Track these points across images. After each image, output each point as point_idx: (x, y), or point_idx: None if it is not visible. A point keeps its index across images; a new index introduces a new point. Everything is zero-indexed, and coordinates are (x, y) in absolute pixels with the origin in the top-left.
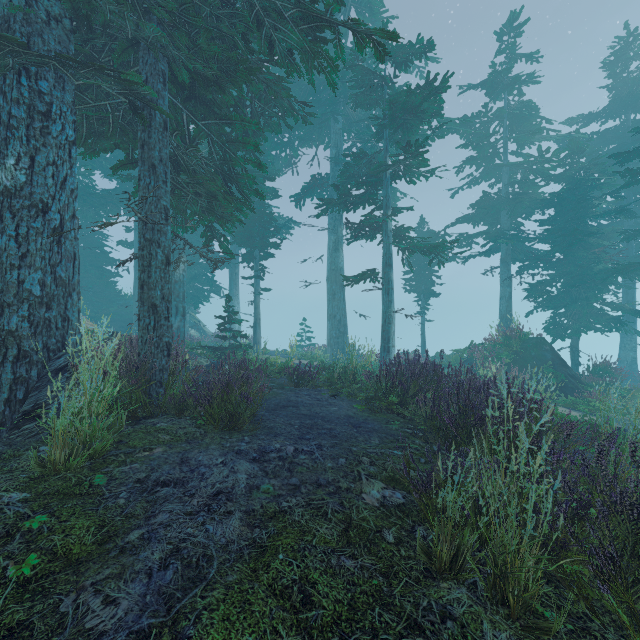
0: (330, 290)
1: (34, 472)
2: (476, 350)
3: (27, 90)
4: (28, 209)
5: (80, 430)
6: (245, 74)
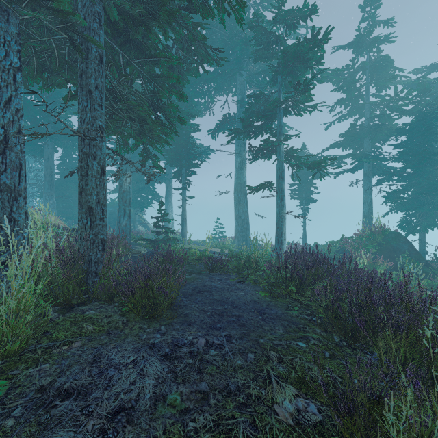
0: (237, 197)
1: None
2: (347, 242)
3: None
4: None
5: None
6: (166, 13)
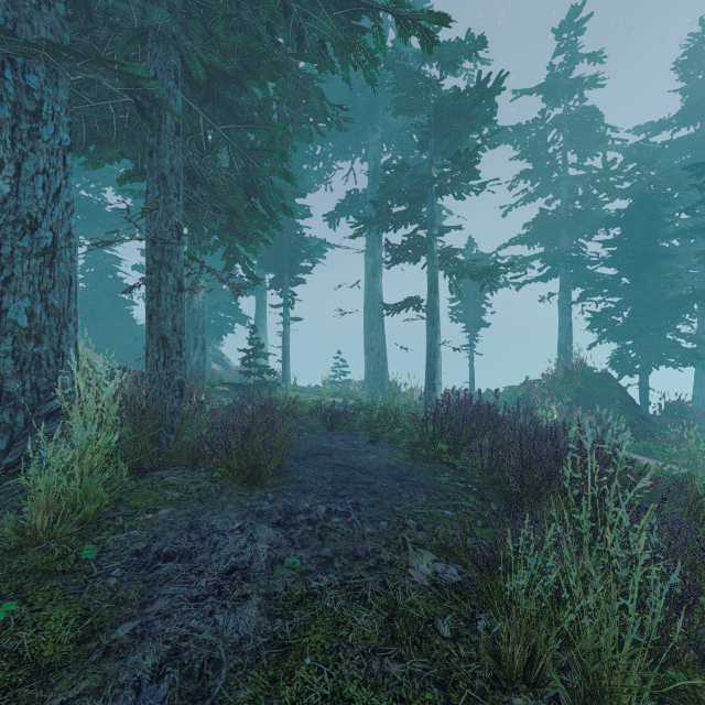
0: (368, 320)
1: (10, 542)
2: (533, 387)
3: (12, 85)
4: (13, 225)
5: (69, 489)
6: (270, 69)
